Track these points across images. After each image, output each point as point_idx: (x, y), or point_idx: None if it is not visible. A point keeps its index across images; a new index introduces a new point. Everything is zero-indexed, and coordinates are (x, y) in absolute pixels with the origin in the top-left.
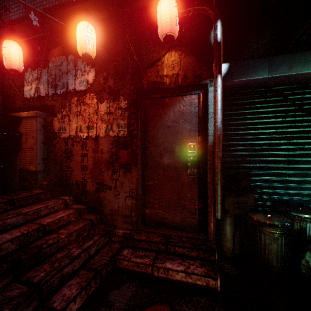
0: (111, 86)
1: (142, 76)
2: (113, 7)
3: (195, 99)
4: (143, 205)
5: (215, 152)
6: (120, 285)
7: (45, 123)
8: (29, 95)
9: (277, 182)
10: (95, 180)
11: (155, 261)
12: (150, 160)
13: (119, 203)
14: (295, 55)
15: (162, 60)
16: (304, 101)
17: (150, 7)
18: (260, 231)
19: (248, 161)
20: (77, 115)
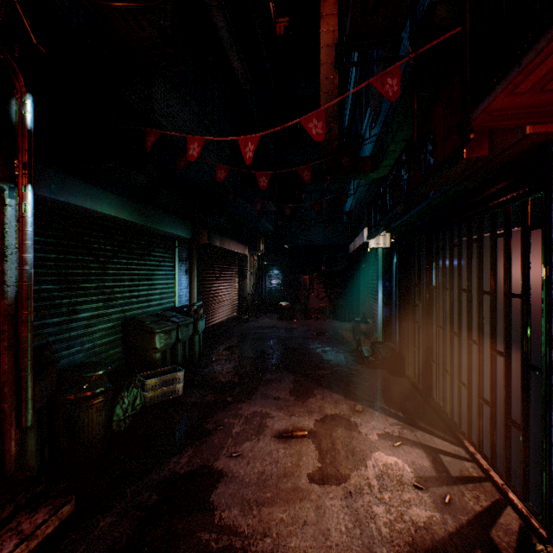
0: None
1: None
2: None
3: None
4: None
5: (26, 316)
6: None
7: None
8: None
9: (59, 343)
10: None
11: None
12: None
13: None
14: (91, 186)
15: None
16: (85, 237)
17: None
18: (89, 407)
19: None
20: None
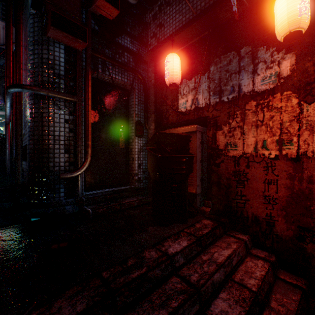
0: None
1: None
2: None
3: None
4: None
5: None
6: None
7: (201, 137)
8: (184, 108)
9: None
10: (293, 222)
11: None
12: None
13: None
14: None
15: None
16: None
17: None
18: None
19: None
20: (255, 126)
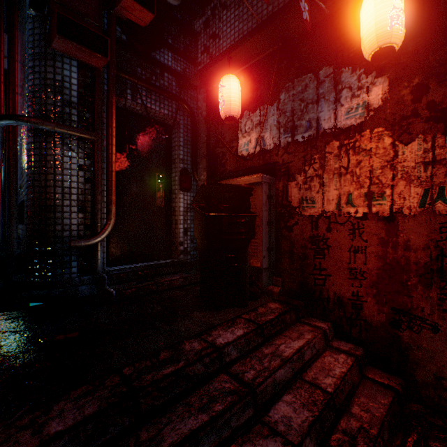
0: (435, 102)
1: None
2: None
3: None
4: None
5: None
6: None
7: (269, 191)
8: (246, 151)
9: None
10: (386, 302)
11: None
12: None
13: None
14: None
15: None
16: None
17: None
18: None
19: None
20: (338, 175)
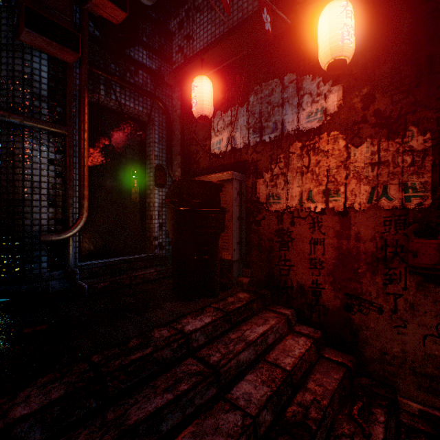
0: (380, 110)
1: None
2: None
3: None
4: None
5: None
6: None
7: (240, 188)
8: (219, 149)
9: None
10: (340, 288)
11: None
12: None
13: (403, 344)
14: None
15: None
16: None
17: None
18: None
19: None
20: (300, 173)
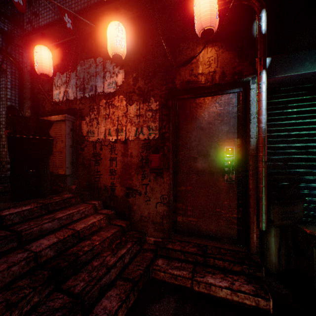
0: (140, 87)
1: (174, 75)
2: (144, 4)
3: (233, 98)
4: (174, 212)
5: (260, 156)
6: (159, 299)
7: (73, 126)
8: (58, 99)
9: None
10: (124, 185)
11: (194, 274)
12: (182, 164)
13: (149, 209)
14: None
15: (197, 57)
16: None
17: (184, 2)
18: None
19: (291, 166)
20: (105, 118)
